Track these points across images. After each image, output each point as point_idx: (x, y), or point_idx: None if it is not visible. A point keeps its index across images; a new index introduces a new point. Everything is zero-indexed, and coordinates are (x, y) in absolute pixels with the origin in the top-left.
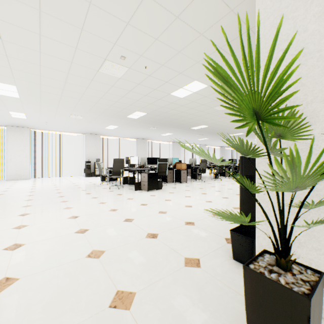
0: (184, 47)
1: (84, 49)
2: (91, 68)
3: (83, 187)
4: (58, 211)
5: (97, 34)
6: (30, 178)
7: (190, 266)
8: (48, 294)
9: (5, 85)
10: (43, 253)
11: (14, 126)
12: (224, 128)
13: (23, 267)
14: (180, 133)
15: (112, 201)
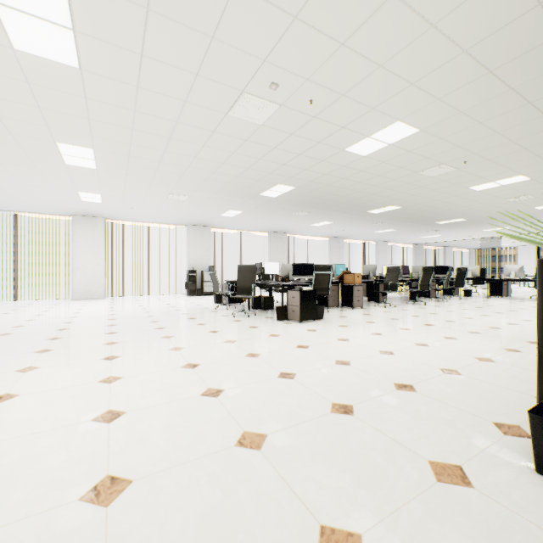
0: (391, 55)
1: (210, 75)
2: (216, 109)
3: (190, 313)
4: (162, 354)
5: (238, 44)
6: (105, 297)
7: (449, 481)
8: (192, 520)
9: (78, 149)
10: (160, 432)
11: (83, 215)
12: (430, 210)
13: (132, 456)
14: (347, 221)
15: (245, 338)
